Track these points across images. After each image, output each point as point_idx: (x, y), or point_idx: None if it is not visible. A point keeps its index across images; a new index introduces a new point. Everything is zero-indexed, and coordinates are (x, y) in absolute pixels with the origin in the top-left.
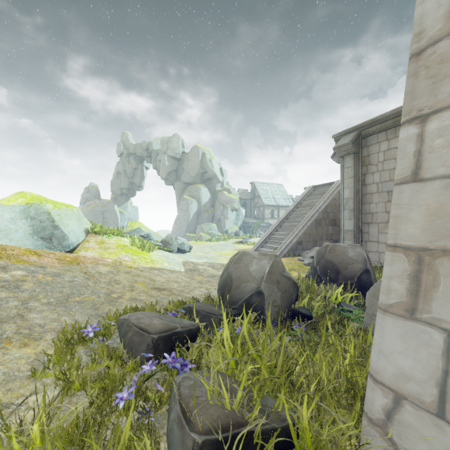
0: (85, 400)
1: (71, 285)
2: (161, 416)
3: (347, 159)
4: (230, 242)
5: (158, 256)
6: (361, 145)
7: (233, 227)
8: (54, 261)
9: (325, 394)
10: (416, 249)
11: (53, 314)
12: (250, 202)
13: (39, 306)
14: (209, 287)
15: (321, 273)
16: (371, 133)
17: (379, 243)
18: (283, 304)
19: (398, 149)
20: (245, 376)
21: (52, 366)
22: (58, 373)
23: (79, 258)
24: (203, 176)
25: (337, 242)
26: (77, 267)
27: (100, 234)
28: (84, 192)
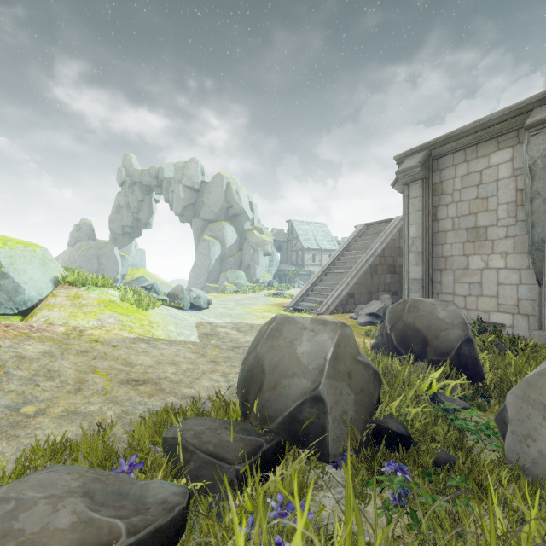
0: None
1: None
2: None
3: (414, 187)
4: (262, 295)
5: (161, 315)
6: (432, 168)
7: (265, 275)
8: None
9: None
10: None
11: None
12: (287, 244)
13: None
14: (227, 370)
15: (399, 343)
16: (445, 153)
17: (455, 296)
18: (358, 415)
19: None
20: None
21: None
22: None
23: None
24: (228, 212)
25: (396, 294)
26: None
27: (77, 285)
28: (73, 230)
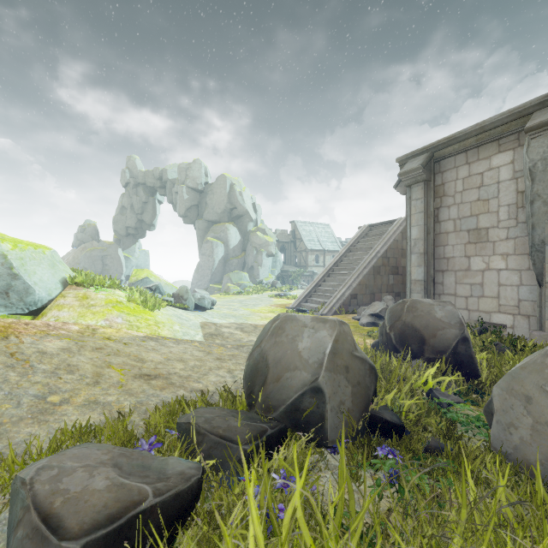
0: None
1: None
2: None
3: (416, 189)
4: (266, 296)
5: (166, 315)
6: (434, 170)
7: (268, 276)
8: None
9: None
10: None
11: None
12: (290, 245)
13: None
14: (232, 366)
15: (398, 342)
16: (447, 156)
17: (457, 297)
18: (355, 406)
19: None
20: None
21: None
22: None
23: (13, 326)
24: (232, 213)
25: (399, 295)
26: None
27: (84, 286)
28: (77, 231)
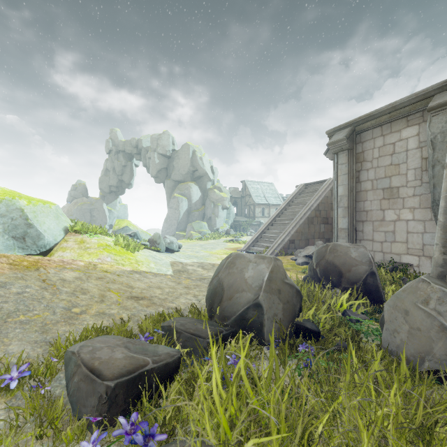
0: None
1: (17, 299)
2: None
3: (341, 156)
4: (221, 241)
5: (144, 256)
6: (356, 141)
7: (223, 225)
8: (4, 267)
9: None
10: None
11: None
12: (241, 200)
13: None
14: (197, 293)
15: (322, 275)
16: (366, 129)
17: (374, 242)
18: (285, 317)
19: None
20: None
21: None
22: None
23: (40, 262)
24: (194, 174)
25: (329, 240)
26: (34, 273)
27: (81, 233)
28: (71, 189)
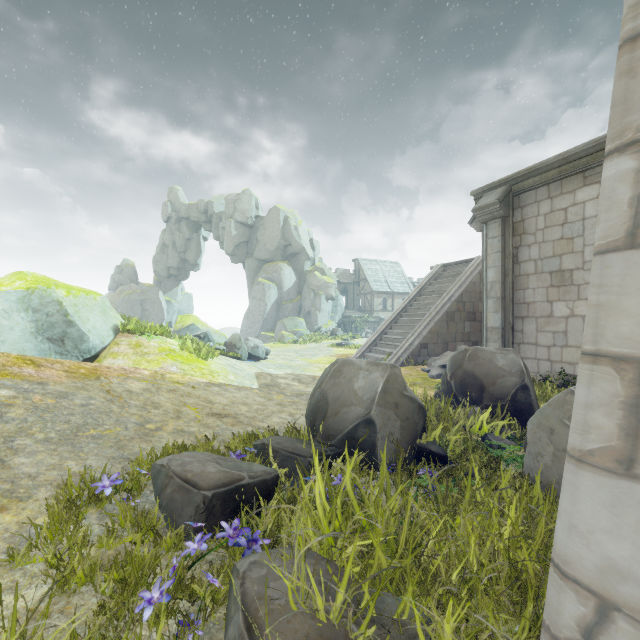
0: (93, 601)
1: (84, 411)
2: (215, 626)
3: (492, 226)
4: (325, 345)
5: (220, 365)
6: (512, 205)
7: (328, 323)
8: (60, 375)
9: (474, 586)
10: (636, 360)
11: (53, 457)
12: (353, 287)
13: (31, 445)
14: (293, 411)
15: (458, 390)
16: (527, 189)
17: (538, 346)
18: (403, 438)
19: (600, 196)
20: (349, 565)
21: (41, 545)
22: (51, 556)
23: (99, 369)
24: (286, 251)
25: (477, 344)
26: (96, 383)
27: (136, 333)
28: (114, 273)
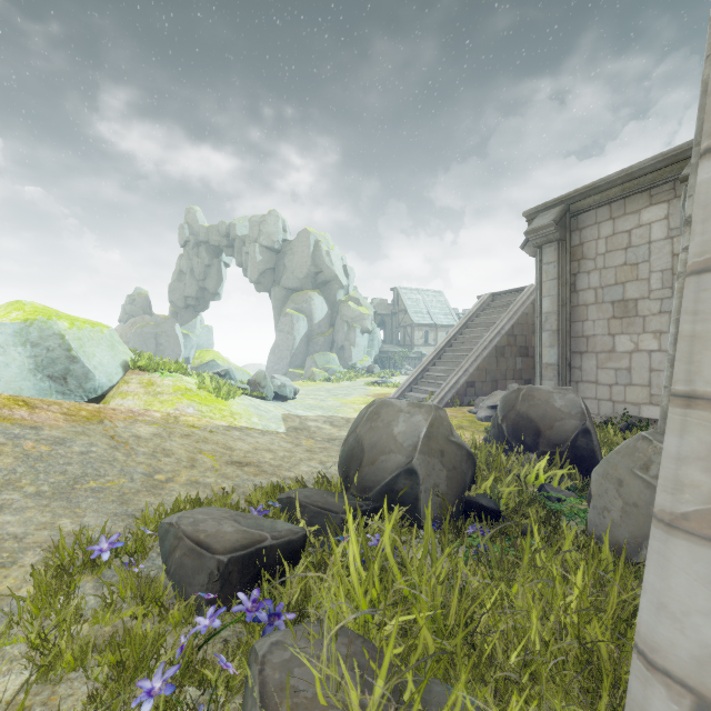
0: (83, 690)
1: (83, 460)
2: None
3: (547, 251)
4: (360, 384)
5: (243, 406)
6: (570, 227)
7: (363, 359)
8: (58, 418)
9: (536, 670)
10: None
11: (44, 515)
12: (391, 319)
13: (20, 501)
14: (324, 458)
15: (510, 434)
16: (586, 209)
17: (598, 385)
18: (450, 490)
19: (695, 203)
20: (389, 649)
21: (23, 622)
22: (34, 635)
23: (103, 411)
24: (317, 278)
25: (529, 382)
26: (99, 427)
27: (148, 370)
28: (125, 303)
